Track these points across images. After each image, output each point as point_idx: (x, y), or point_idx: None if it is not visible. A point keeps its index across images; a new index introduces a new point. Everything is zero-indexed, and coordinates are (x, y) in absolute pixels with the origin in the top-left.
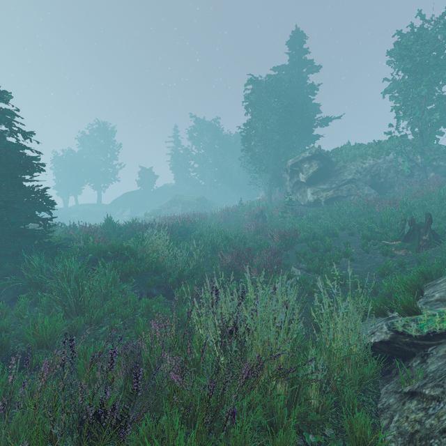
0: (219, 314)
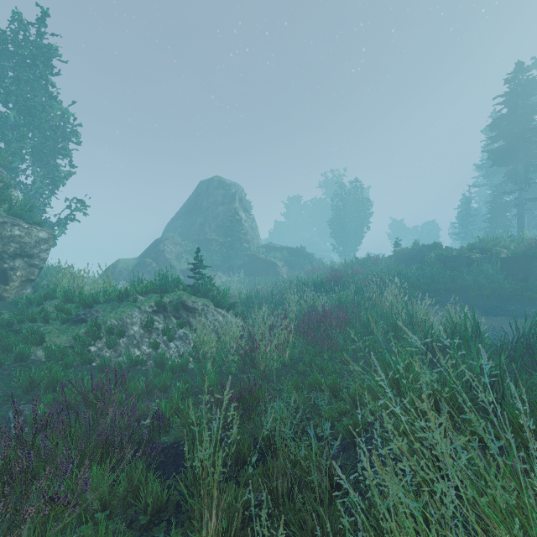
0: (268, 354)
